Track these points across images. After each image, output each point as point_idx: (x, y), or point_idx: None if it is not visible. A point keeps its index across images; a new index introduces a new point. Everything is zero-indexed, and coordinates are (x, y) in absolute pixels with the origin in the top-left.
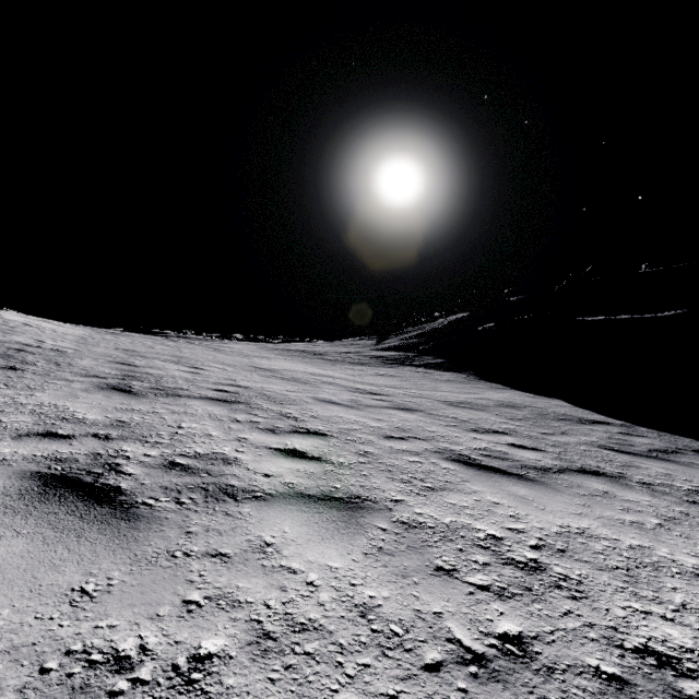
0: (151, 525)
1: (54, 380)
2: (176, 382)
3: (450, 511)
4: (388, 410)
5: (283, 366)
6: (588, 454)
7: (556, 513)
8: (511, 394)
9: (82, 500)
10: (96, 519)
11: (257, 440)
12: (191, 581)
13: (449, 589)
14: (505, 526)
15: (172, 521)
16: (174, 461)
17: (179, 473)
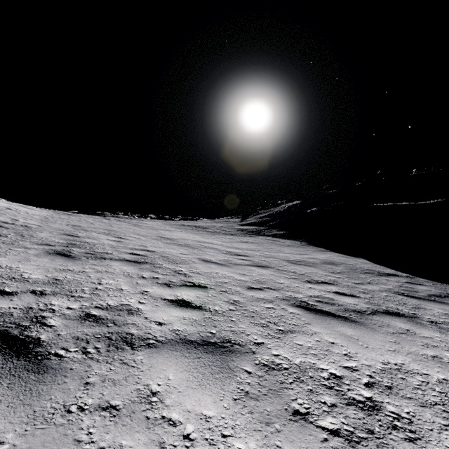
0: (56, 377)
1: (16, 248)
2: (104, 248)
3: (299, 352)
4: (249, 267)
5: (179, 236)
6: (388, 299)
7: (377, 351)
8: (331, 255)
9: (3, 353)
10: (10, 372)
11: (155, 293)
12: (79, 441)
13: (306, 436)
14: (342, 365)
15: (75, 372)
16: (89, 313)
17: (91, 324)
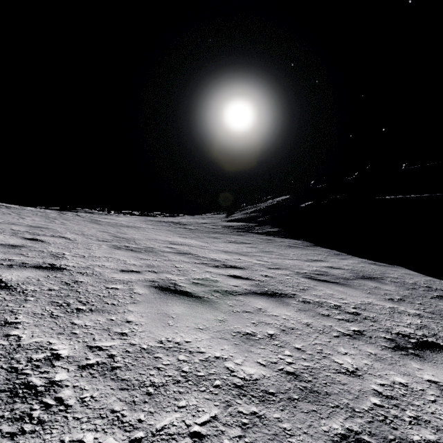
0: None
1: None
2: None
3: None
4: (252, 299)
5: (146, 235)
6: None
7: None
8: (354, 261)
9: None
10: None
11: None
12: None
13: None
14: None
15: None
16: None
17: None
